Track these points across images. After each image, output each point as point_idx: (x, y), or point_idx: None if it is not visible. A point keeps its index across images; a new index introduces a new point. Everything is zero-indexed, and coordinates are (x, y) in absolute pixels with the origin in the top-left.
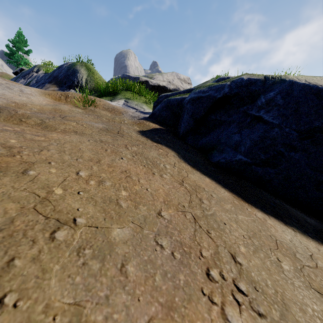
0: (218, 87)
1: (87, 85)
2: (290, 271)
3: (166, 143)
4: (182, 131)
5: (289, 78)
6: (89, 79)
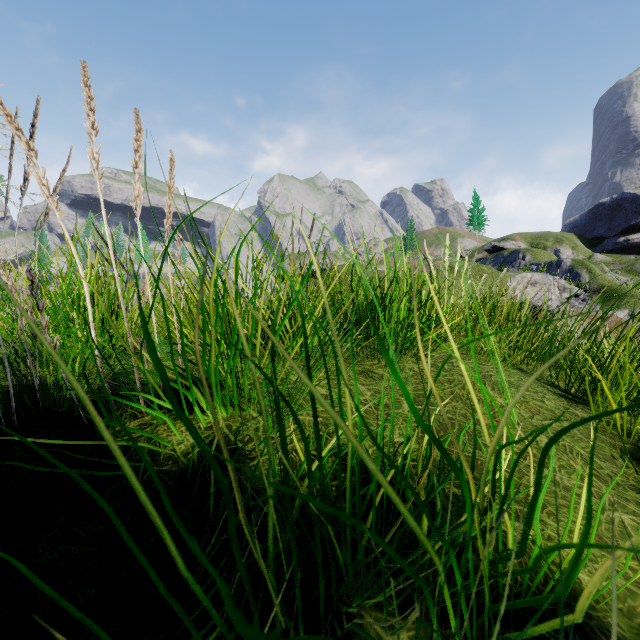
0: None
1: (590, 286)
2: None
3: None
4: None
5: None
6: (591, 281)
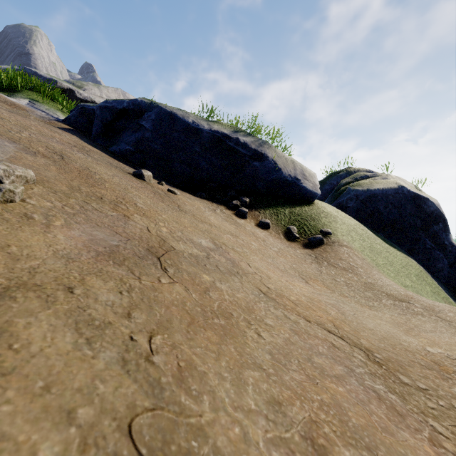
0: (120, 101)
1: None
2: (115, 165)
3: (74, 134)
4: (94, 133)
5: (161, 105)
6: None
